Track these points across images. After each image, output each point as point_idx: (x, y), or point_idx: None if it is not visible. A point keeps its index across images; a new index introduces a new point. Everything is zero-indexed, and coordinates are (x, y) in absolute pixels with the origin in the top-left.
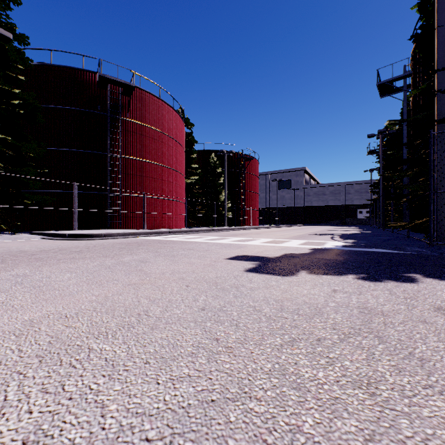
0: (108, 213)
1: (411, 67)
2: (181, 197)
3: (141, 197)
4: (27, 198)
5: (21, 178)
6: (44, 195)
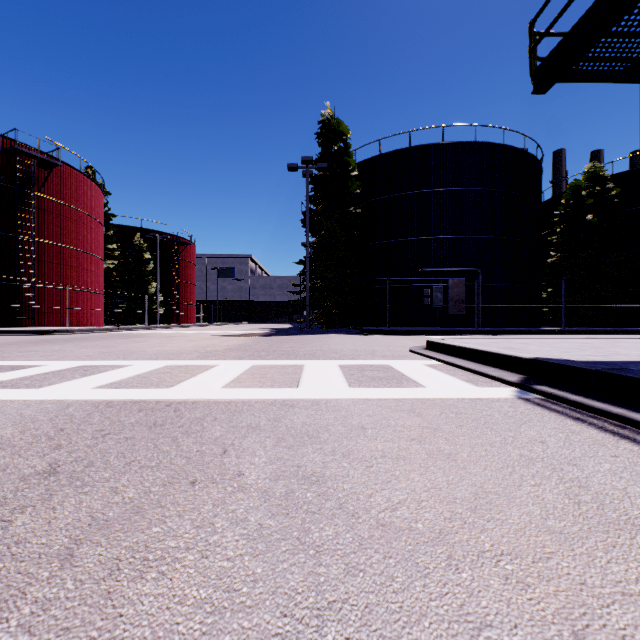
0: (17, 308)
1: None
2: (102, 289)
3: (59, 289)
4: None
5: None
6: None
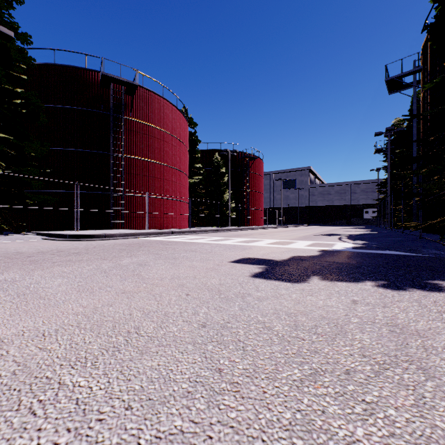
0: (110, 213)
1: (421, 61)
2: (184, 197)
3: (144, 197)
4: (30, 198)
5: (23, 178)
6: (47, 195)
